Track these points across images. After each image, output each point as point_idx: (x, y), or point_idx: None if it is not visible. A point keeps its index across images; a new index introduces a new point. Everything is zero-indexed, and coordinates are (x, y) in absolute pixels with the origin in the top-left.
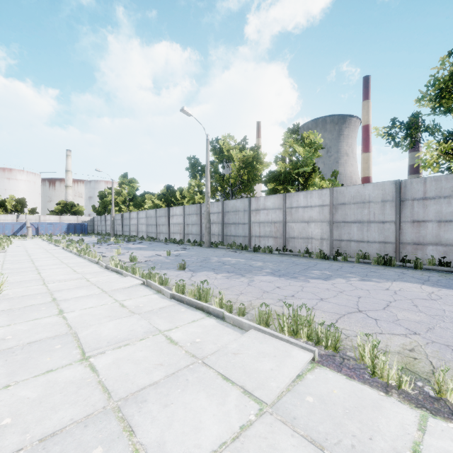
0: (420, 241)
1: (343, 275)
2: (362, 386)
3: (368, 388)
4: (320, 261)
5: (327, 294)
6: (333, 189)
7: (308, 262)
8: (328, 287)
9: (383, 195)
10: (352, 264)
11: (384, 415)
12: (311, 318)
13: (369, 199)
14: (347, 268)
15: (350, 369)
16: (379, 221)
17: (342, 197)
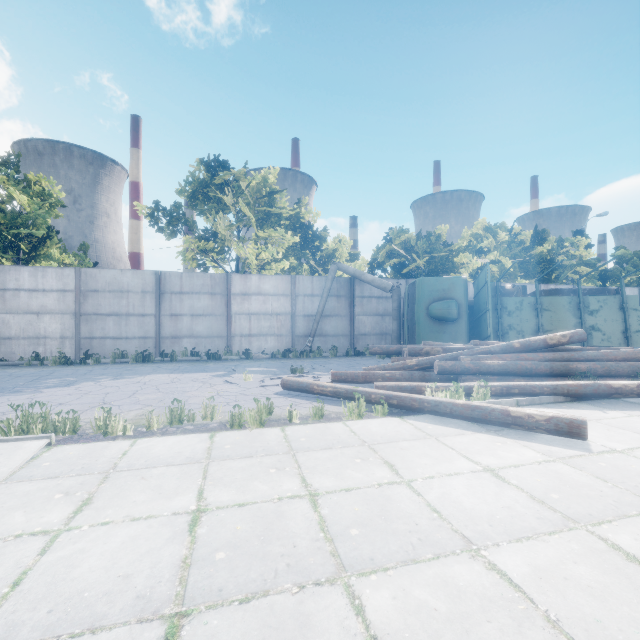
0: (177, 334)
1: (93, 378)
2: (96, 443)
3: (101, 442)
4: (60, 368)
5: (69, 399)
6: (81, 270)
7: (40, 372)
8: (70, 392)
9: (143, 285)
10: (107, 366)
11: (110, 449)
12: (47, 413)
13: (128, 288)
14: (99, 371)
15: (88, 439)
16: (140, 314)
17: (95, 282)
